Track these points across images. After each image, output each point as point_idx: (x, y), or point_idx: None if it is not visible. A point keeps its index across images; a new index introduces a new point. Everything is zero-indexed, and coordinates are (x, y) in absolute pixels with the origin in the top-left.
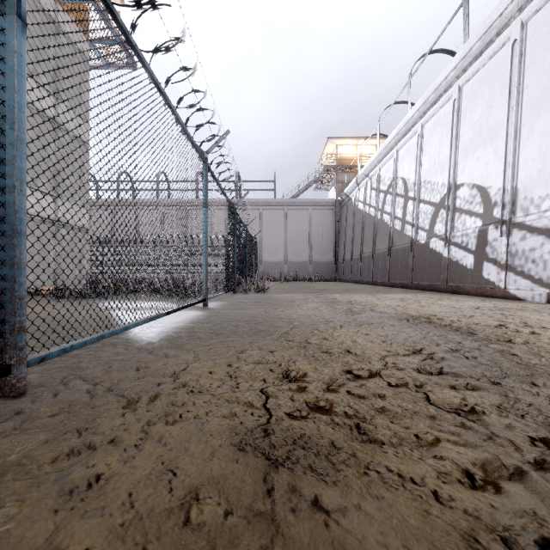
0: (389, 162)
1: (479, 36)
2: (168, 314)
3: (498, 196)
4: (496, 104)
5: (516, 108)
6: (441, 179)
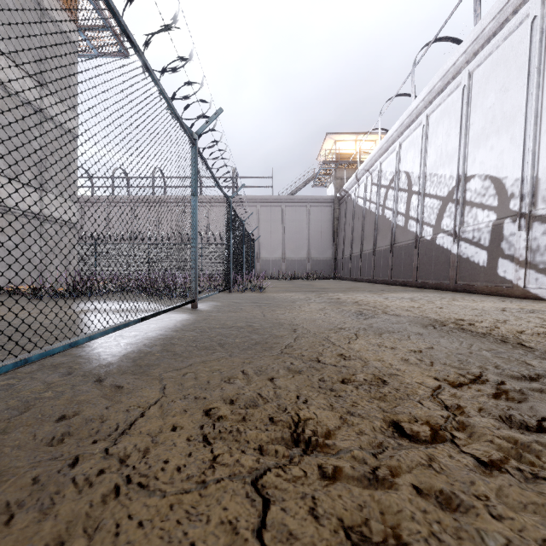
0: (391, 156)
1: (492, 15)
2: (142, 320)
3: (515, 187)
4: (512, 88)
5: (536, 91)
6: (449, 171)
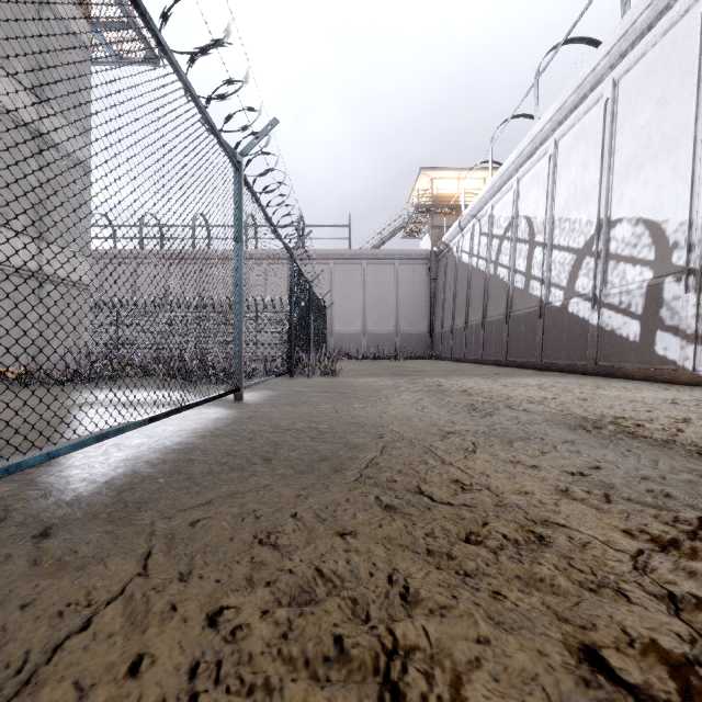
0: (506, 197)
1: (647, 1)
2: (150, 421)
3: (679, 233)
4: (675, 99)
5: None
6: (585, 214)
